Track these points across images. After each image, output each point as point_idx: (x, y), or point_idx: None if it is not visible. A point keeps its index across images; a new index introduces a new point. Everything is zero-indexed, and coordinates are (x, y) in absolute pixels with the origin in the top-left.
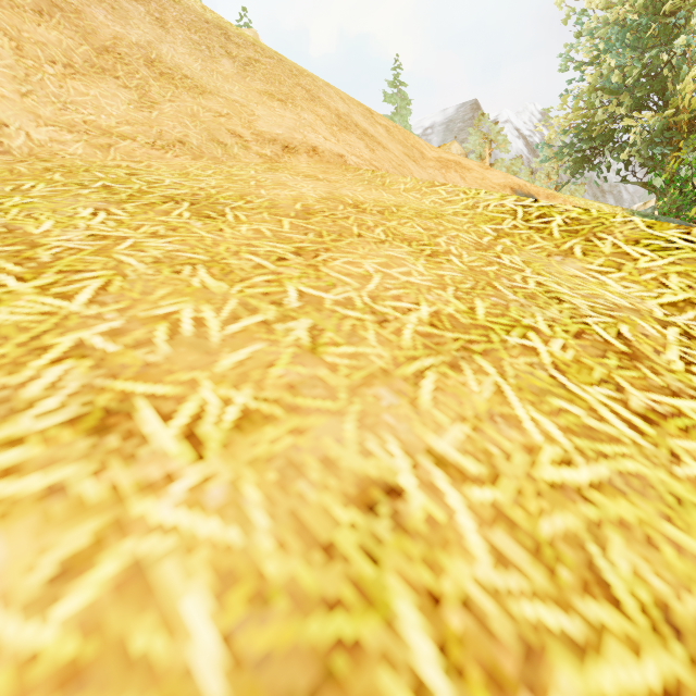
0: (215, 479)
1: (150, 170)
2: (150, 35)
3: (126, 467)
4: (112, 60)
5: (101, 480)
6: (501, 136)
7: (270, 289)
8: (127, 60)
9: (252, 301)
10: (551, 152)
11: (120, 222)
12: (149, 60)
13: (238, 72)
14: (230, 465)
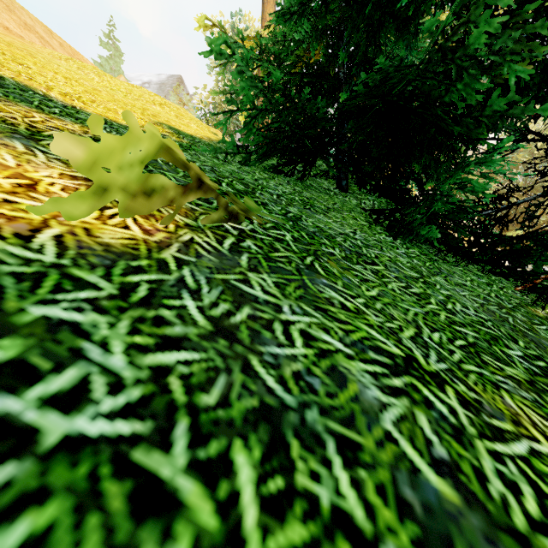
0: None
1: None
2: None
3: None
4: None
5: None
6: (191, 103)
7: None
8: None
9: None
10: None
11: None
12: None
13: None
14: None
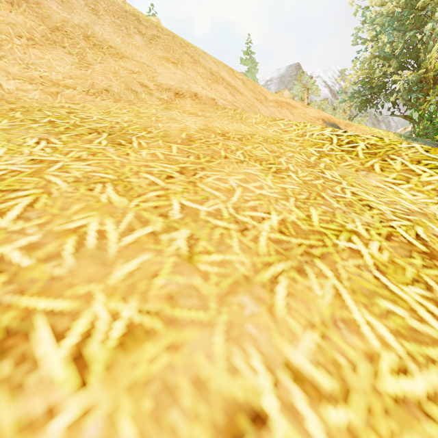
0: (94, 411)
1: (84, 109)
2: (87, 19)
3: (11, 400)
4: (61, 35)
5: None
6: (315, 86)
7: (159, 203)
8: (71, 35)
9: (145, 214)
10: (346, 96)
11: (55, 149)
12: (86, 36)
13: (146, 44)
14: (109, 393)
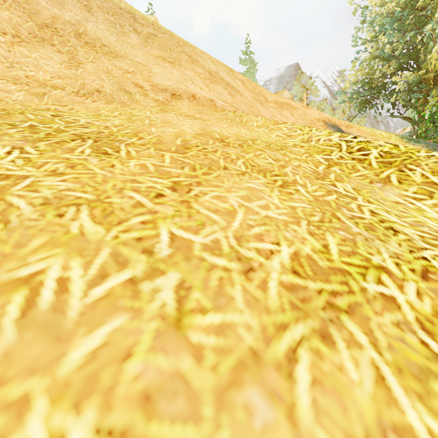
0: None
1: (72, 112)
2: (79, 16)
3: None
4: (50, 33)
5: None
6: (314, 86)
7: (144, 233)
8: (61, 33)
9: (124, 250)
10: (345, 97)
11: (27, 160)
12: (78, 33)
13: (141, 42)
14: None
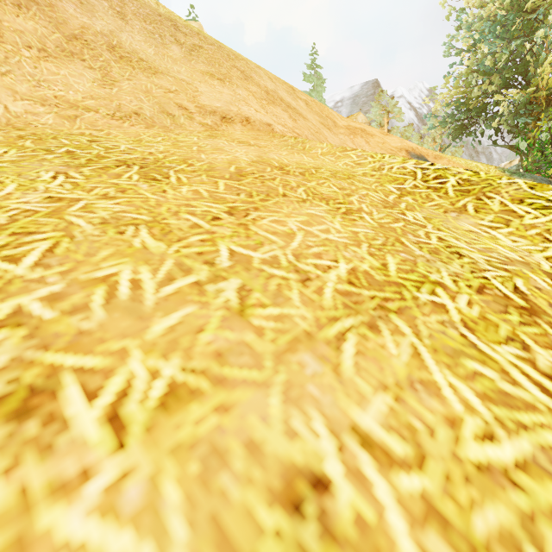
0: (134, 474)
1: (109, 137)
2: (112, 25)
3: (41, 461)
4: (80, 45)
5: (11, 480)
6: (397, 108)
7: (204, 249)
8: (93, 45)
9: (187, 261)
10: (436, 121)
11: (76, 184)
12: (111, 46)
13: (185, 56)
14: (151, 455)
